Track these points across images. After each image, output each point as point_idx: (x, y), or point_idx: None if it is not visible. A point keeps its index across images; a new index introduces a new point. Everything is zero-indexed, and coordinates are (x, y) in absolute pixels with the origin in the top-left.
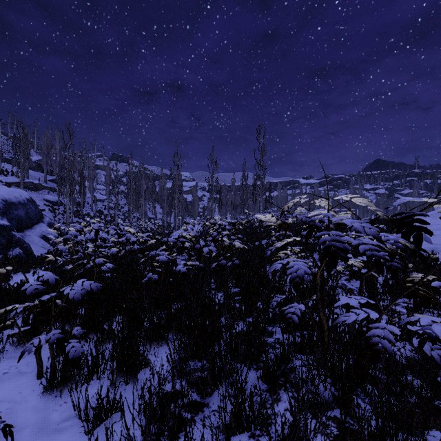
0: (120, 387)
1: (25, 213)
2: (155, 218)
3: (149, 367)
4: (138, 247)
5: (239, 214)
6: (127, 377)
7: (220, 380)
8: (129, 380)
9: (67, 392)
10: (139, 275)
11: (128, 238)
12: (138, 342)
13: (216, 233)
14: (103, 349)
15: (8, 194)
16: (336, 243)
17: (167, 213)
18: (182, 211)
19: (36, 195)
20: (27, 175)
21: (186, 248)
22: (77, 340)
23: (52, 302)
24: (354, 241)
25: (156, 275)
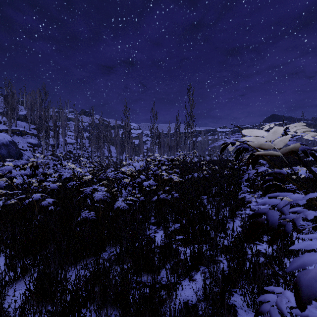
0: None
1: (7, 152)
2: (110, 156)
3: None
4: (74, 182)
5: (173, 153)
6: None
7: None
8: None
9: None
10: (78, 210)
11: (62, 174)
12: None
13: (156, 168)
14: None
15: None
16: None
17: (120, 152)
18: (131, 151)
19: (22, 139)
20: (15, 124)
21: (124, 184)
22: None
23: None
24: None
25: (93, 212)
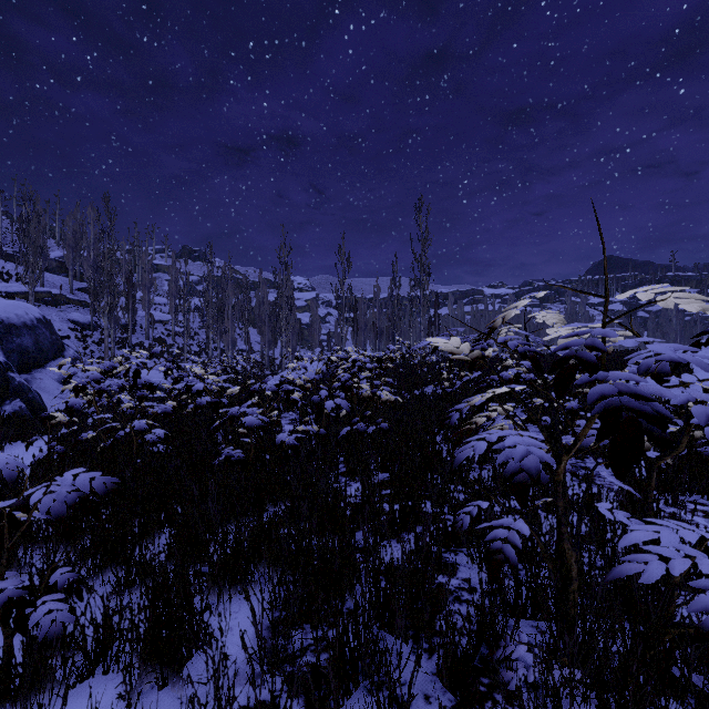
0: (147, 695)
1: (34, 343)
2: (249, 351)
3: (212, 644)
4: (209, 400)
5: (386, 344)
6: (164, 671)
7: (354, 680)
8: (168, 679)
9: (35, 708)
10: (211, 449)
11: (190, 385)
12: (190, 594)
13: (349, 376)
14: (126, 602)
15: (6, 311)
16: (632, 401)
17: (270, 342)
18: (293, 339)
19: (56, 313)
20: (41, 280)
21: (294, 402)
22: (61, 595)
23: (5, 520)
24: (676, 396)
25: (240, 450)
